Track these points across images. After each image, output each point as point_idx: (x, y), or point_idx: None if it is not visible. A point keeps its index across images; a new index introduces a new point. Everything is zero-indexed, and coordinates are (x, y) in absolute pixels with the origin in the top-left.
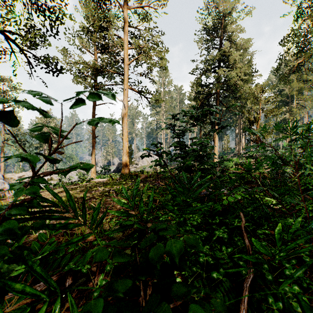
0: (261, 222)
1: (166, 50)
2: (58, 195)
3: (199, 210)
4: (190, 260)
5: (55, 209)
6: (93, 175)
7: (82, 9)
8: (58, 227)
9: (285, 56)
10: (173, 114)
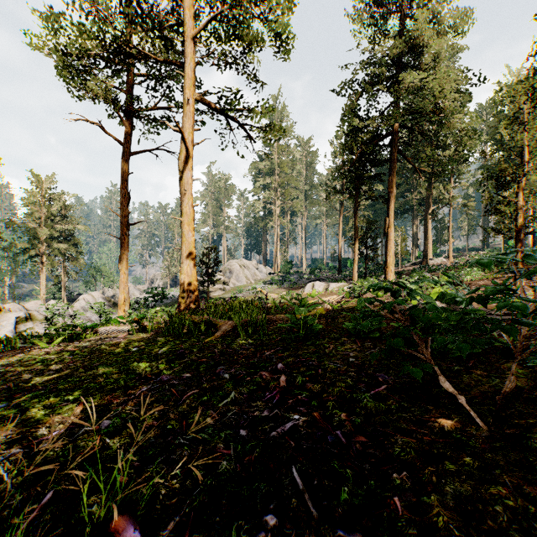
0: None
1: (288, 2)
2: None
3: None
4: None
5: None
6: (123, 309)
7: None
8: None
9: None
10: None
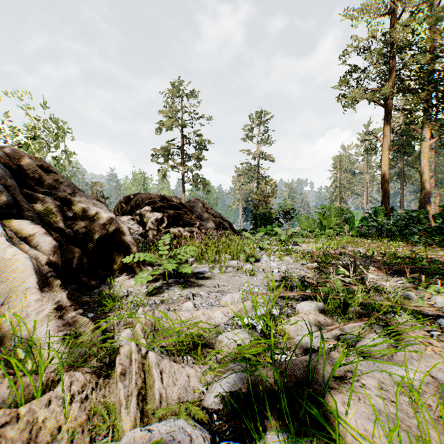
0: None
1: None
2: None
3: None
4: None
5: None
6: None
7: None
8: None
9: None
10: None
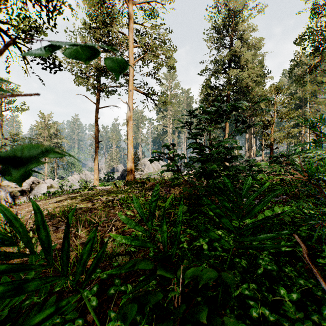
0: (313, 244)
1: (173, 48)
2: (17, 219)
3: (224, 225)
4: (229, 307)
5: (49, 222)
6: (96, 182)
7: (84, 5)
8: (1, 294)
9: (300, 56)
10: (188, 110)
